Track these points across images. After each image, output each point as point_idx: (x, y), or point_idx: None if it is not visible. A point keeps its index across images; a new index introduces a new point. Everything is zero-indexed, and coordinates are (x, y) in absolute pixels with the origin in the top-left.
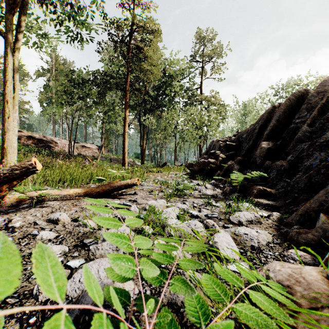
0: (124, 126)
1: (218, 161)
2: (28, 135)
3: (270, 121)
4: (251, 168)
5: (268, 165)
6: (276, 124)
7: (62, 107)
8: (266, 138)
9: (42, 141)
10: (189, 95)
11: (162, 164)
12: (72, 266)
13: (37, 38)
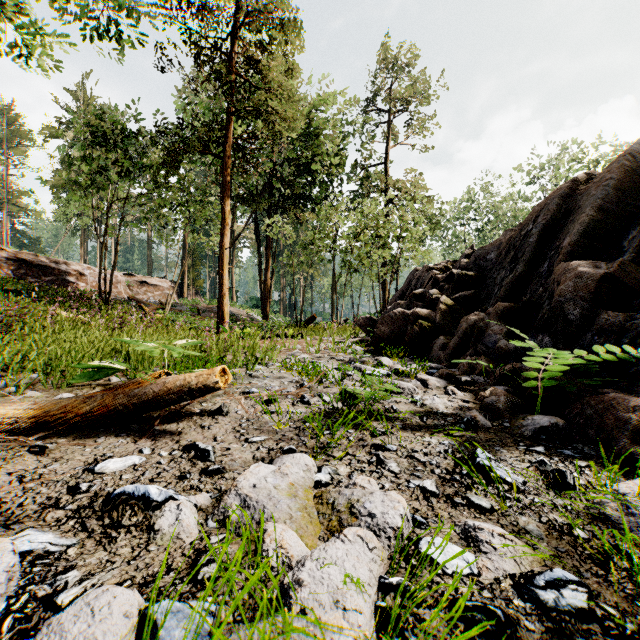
0: (222, 236)
1: (438, 313)
2: (17, 258)
3: (568, 215)
4: (549, 331)
5: (615, 324)
6: (598, 217)
7: (87, 195)
8: (569, 253)
9: (51, 271)
10: (362, 178)
11: (306, 320)
12: None
13: (23, 34)
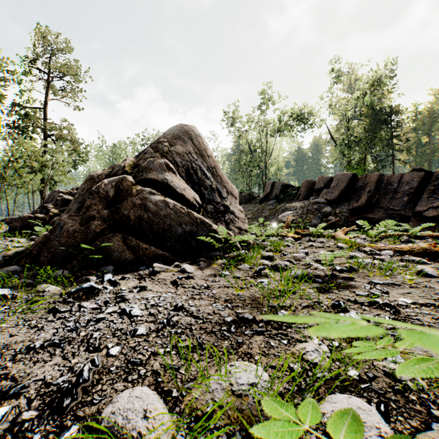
0: None
1: (49, 217)
2: None
3: None
4: None
5: None
6: None
7: None
8: None
9: None
10: (22, 114)
11: None
12: None
13: None
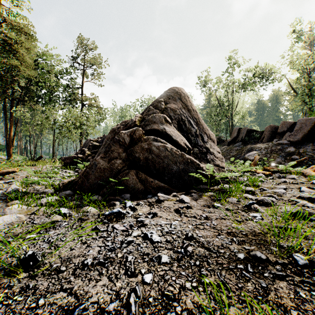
0: None
1: (85, 156)
2: None
3: None
4: None
5: None
6: None
7: None
8: None
9: None
10: (70, 92)
11: (37, 158)
12: (0, 191)
13: None
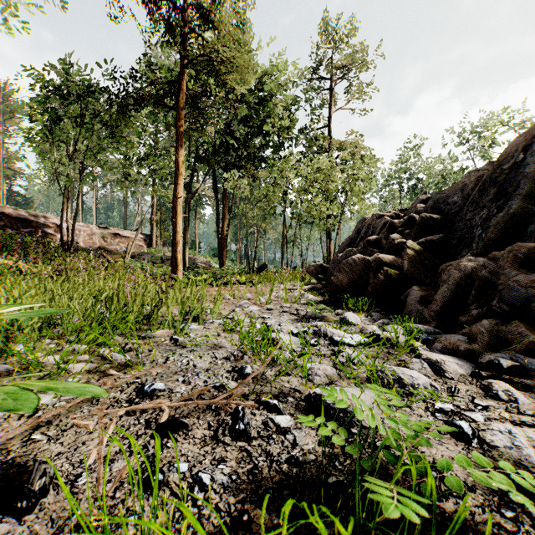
0: (175, 185)
1: (405, 259)
2: None
3: None
4: None
5: None
6: None
7: (52, 150)
8: None
9: (30, 223)
10: (309, 139)
11: (258, 268)
12: None
13: None
